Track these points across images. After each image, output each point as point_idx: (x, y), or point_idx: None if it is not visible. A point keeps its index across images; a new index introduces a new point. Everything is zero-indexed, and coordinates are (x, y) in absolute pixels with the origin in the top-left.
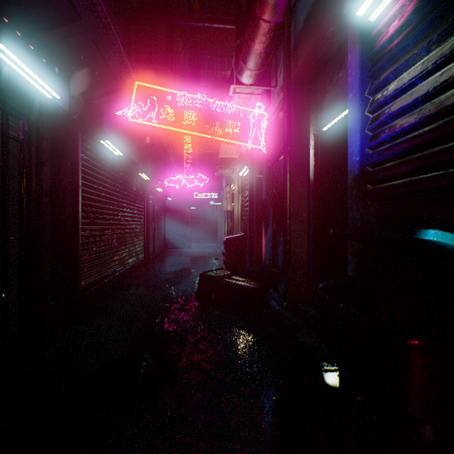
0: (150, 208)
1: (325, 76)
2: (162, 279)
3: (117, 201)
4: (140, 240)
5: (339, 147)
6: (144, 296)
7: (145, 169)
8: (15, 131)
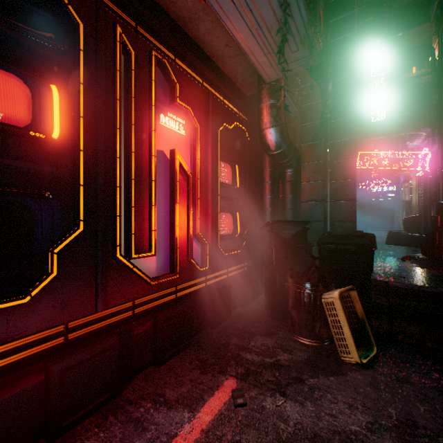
0: None
1: None
2: None
3: None
4: None
5: None
6: None
7: None
8: None
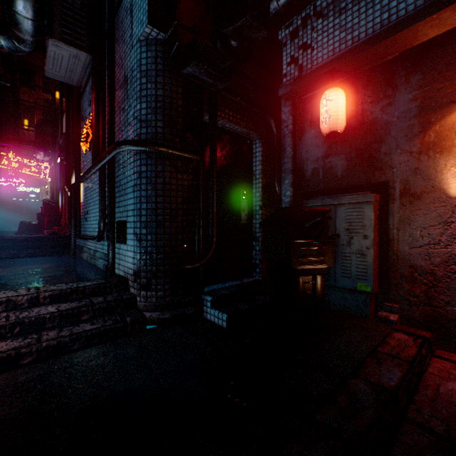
0: None
1: None
2: None
3: None
4: None
5: None
6: None
7: None
8: None
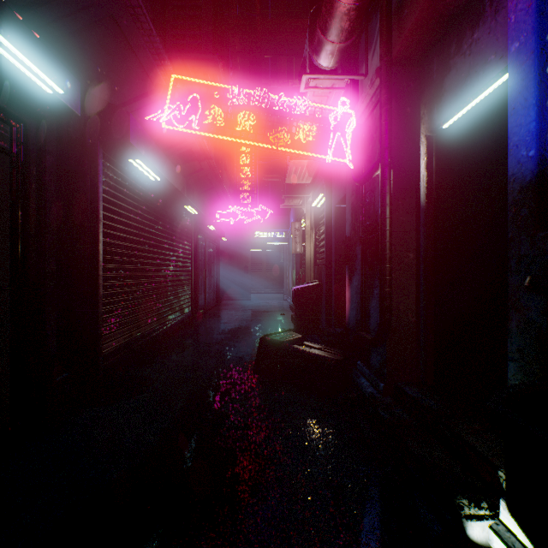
0: (200, 250)
1: (448, 45)
2: (213, 340)
3: (154, 241)
4: (185, 291)
5: (472, 149)
6: (187, 364)
7: (190, 199)
8: (6, 142)
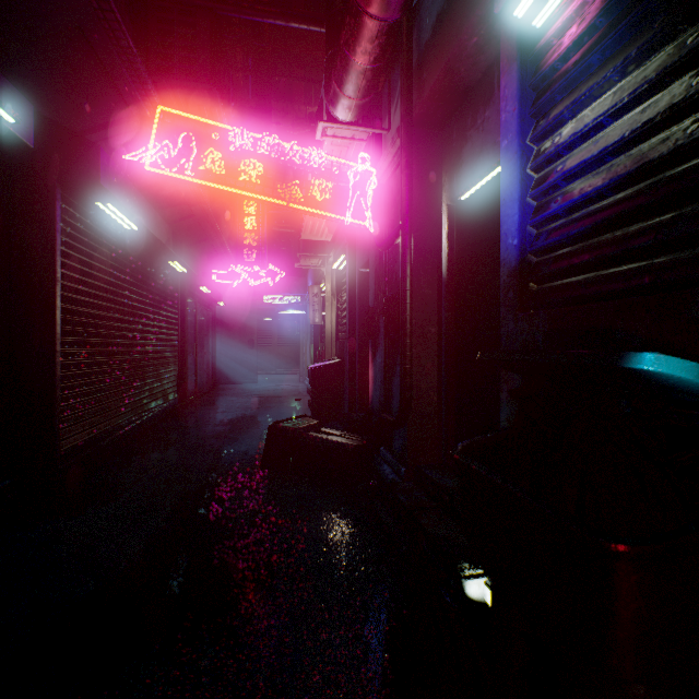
0: (189, 318)
1: (465, 116)
2: (208, 434)
3: (129, 307)
4: (170, 371)
5: (485, 225)
6: (175, 463)
7: (178, 254)
8: None
